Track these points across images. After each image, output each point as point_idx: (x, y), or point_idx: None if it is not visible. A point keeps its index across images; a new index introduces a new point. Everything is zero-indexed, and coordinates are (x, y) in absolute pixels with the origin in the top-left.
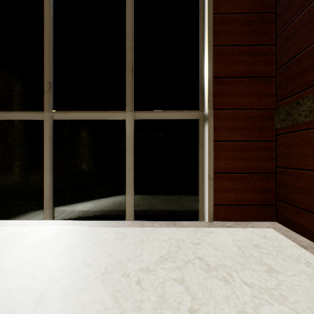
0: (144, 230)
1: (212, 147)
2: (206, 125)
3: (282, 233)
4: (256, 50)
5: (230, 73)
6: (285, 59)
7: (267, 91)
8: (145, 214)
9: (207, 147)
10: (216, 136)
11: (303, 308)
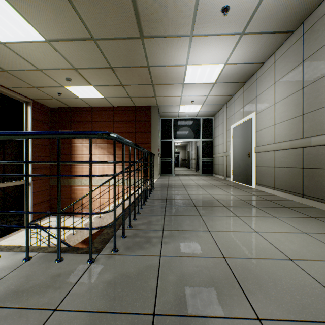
0: (16, 235)
1: (32, 195)
2: (30, 187)
3: (55, 217)
4: (45, 158)
5: (38, 166)
6: (54, 164)
7: (48, 172)
8: (0, 234)
9: (31, 196)
10: (34, 191)
11: (68, 223)
